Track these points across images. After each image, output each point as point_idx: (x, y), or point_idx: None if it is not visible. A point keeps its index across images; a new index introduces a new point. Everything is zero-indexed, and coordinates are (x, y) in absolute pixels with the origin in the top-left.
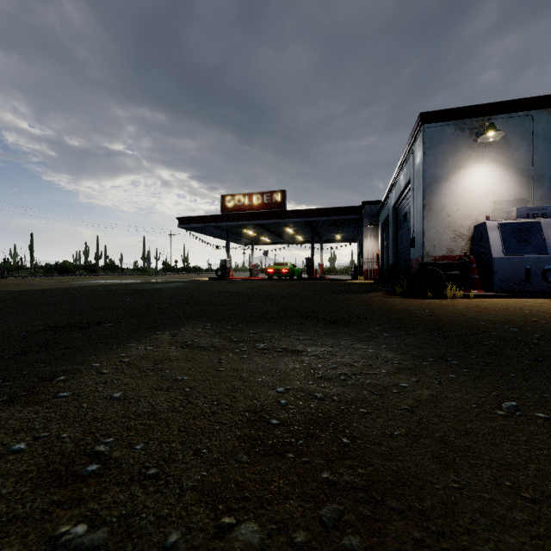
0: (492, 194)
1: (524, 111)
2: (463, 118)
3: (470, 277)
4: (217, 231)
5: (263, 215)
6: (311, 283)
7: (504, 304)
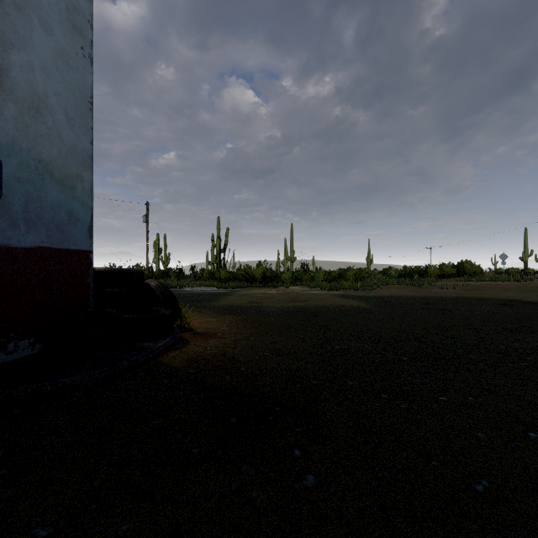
0: None
1: None
2: None
3: None
4: None
5: None
6: None
7: None
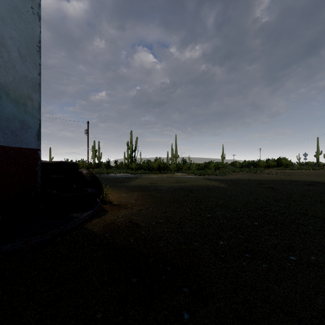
0: None
1: None
2: None
3: None
4: None
5: None
6: None
7: None
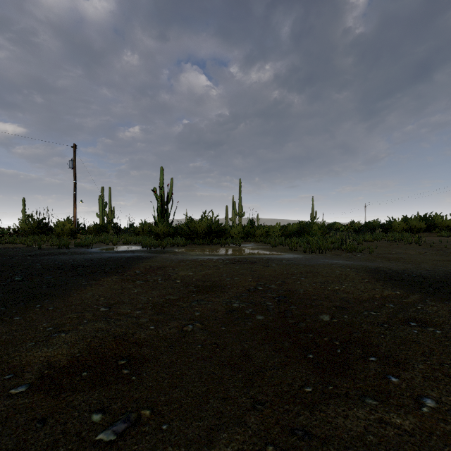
0: None
1: None
2: None
3: None
4: None
5: None
6: None
7: None
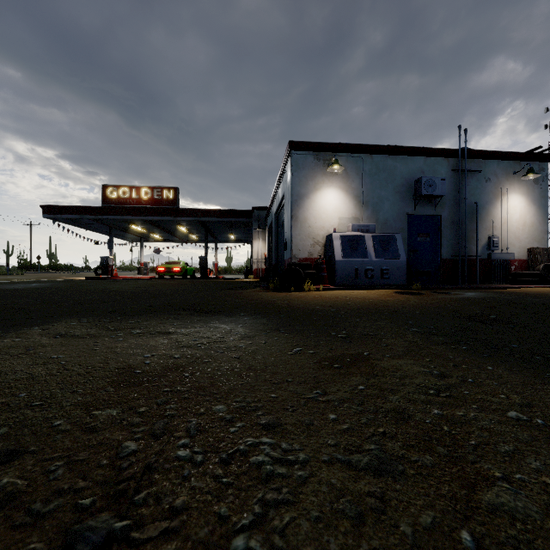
0: (338, 212)
1: (358, 153)
2: (319, 151)
3: (321, 275)
4: (96, 224)
5: (152, 211)
6: (203, 282)
7: (338, 294)
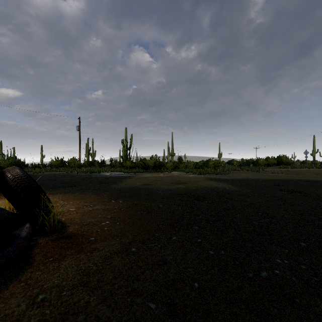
0: None
1: None
2: None
3: None
4: None
5: None
6: None
7: None
